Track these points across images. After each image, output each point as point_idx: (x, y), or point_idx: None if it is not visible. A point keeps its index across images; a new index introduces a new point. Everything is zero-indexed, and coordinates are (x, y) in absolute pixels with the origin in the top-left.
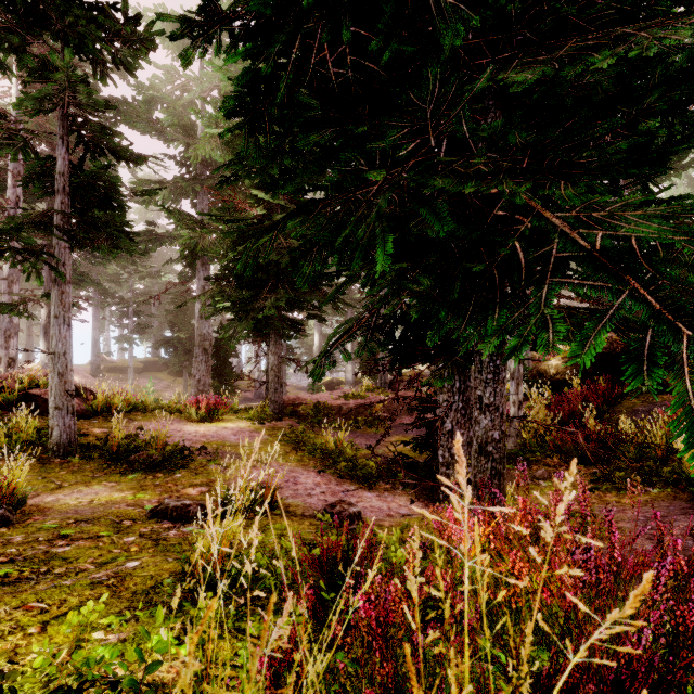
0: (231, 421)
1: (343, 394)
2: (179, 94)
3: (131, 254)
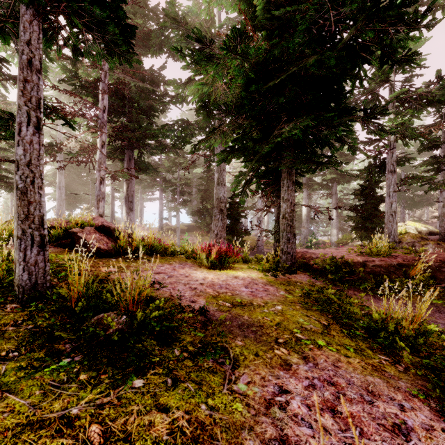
0: (241, 270)
1: (351, 250)
2: (203, 18)
3: (130, 65)
